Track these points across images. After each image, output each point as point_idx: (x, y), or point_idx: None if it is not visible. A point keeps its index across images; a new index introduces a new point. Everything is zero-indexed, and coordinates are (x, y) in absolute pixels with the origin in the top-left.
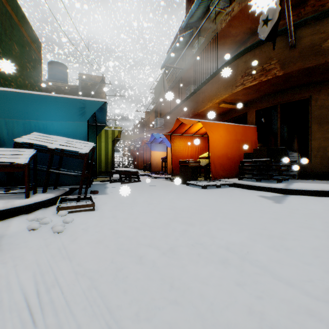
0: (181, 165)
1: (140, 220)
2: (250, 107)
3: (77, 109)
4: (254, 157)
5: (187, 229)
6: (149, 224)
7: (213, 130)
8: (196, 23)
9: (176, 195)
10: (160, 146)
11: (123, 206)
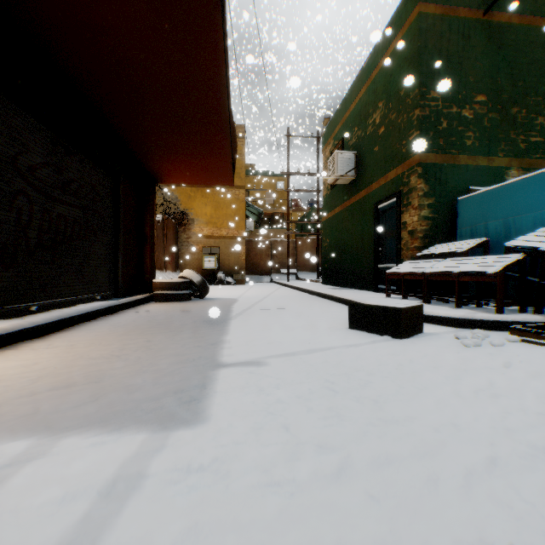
0: None
1: None
2: None
3: None
4: None
5: None
6: None
7: None
8: None
9: None
10: None
11: None
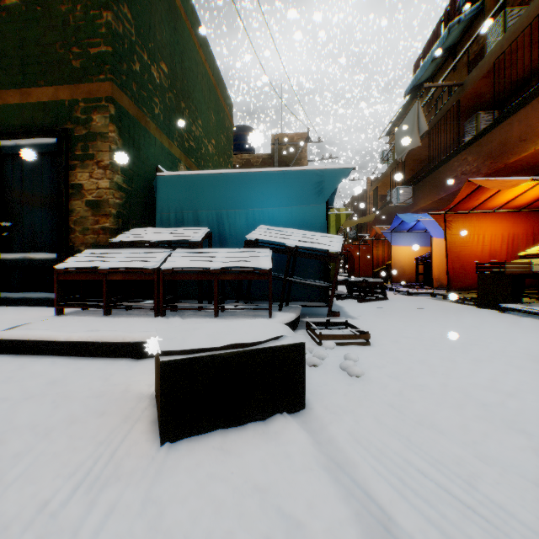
0: (479, 271)
1: (483, 375)
2: None
3: (312, 185)
4: None
5: None
6: (519, 387)
7: None
8: None
9: (501, 331)
10: (409, 236)
11: (413, 343)
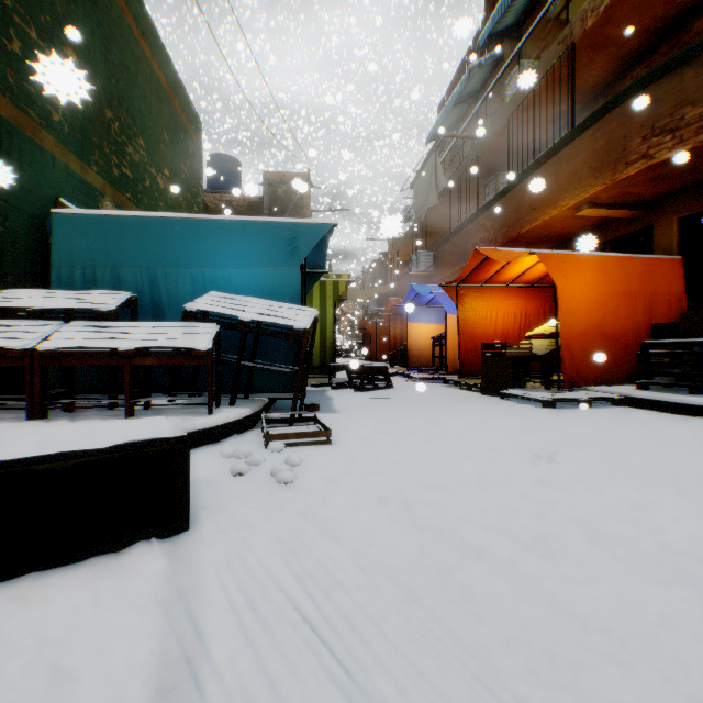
0: (485, 353)
1: (434, 470)
2: (659, 212)
3: (283, 242)
4: (681, 333)
5: (555, 498)
6: (460, 480)
7: (566, 273)
8: (510, 30)
9: (487, 420)
10: (428, 311)
11: (384, 438)
